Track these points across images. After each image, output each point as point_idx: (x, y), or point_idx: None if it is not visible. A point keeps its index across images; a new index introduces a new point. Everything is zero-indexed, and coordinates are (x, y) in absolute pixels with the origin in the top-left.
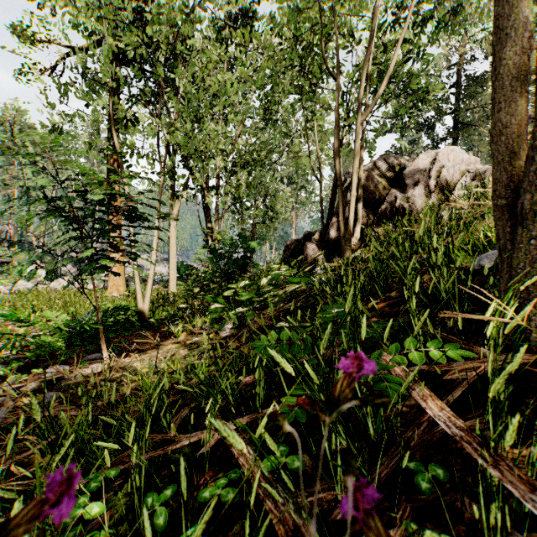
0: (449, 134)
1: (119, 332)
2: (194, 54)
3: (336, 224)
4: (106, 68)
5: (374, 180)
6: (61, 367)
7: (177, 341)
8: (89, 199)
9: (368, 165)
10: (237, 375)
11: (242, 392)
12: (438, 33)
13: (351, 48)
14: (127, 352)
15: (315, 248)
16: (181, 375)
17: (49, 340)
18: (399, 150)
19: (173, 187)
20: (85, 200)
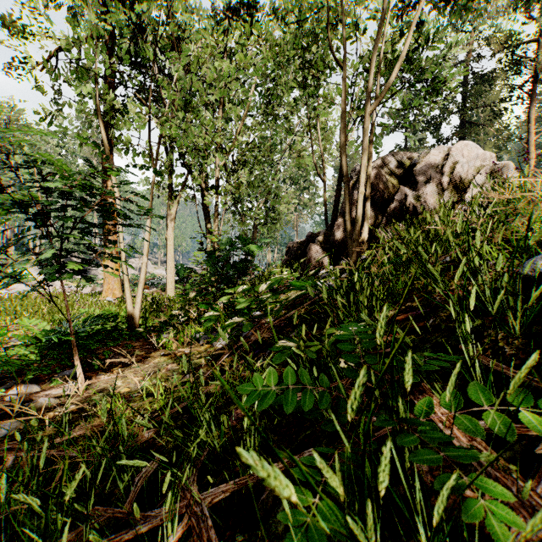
0: (455, 134)
1: (106, 342)
2: (186, 35)
3: (342, 224)
4: (89, 50)
5: (382, 178)
6: (28, 387)
7: (167, 352)
8: (52, 190)
9: (376, 162)
10: (229, 403)
11: (232, 430)
12: (452, 17)
13: (358, 37)
14: (100, 373)
15: (319, 250)
16: (146, 419)
17: (22, 352)
18: (404, 150)
19: (170, 187)
20: (46, 191)
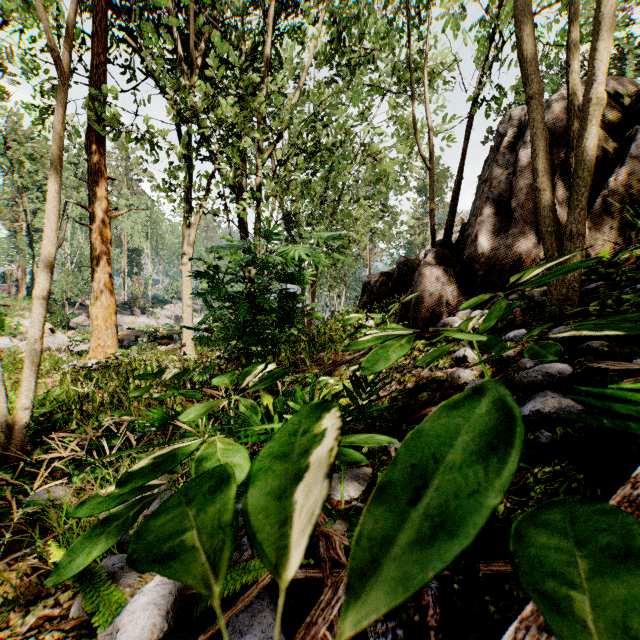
0: None
1: None
2: None
3: (494, 221)
4: None
5: None
6: None
7: None
8: None
9: (560, 94)
10: None
11: None
12: None
13: None
14: None
15: (440, 277)
16: None
17: None
18: None
19: (188, 193)
20: None
